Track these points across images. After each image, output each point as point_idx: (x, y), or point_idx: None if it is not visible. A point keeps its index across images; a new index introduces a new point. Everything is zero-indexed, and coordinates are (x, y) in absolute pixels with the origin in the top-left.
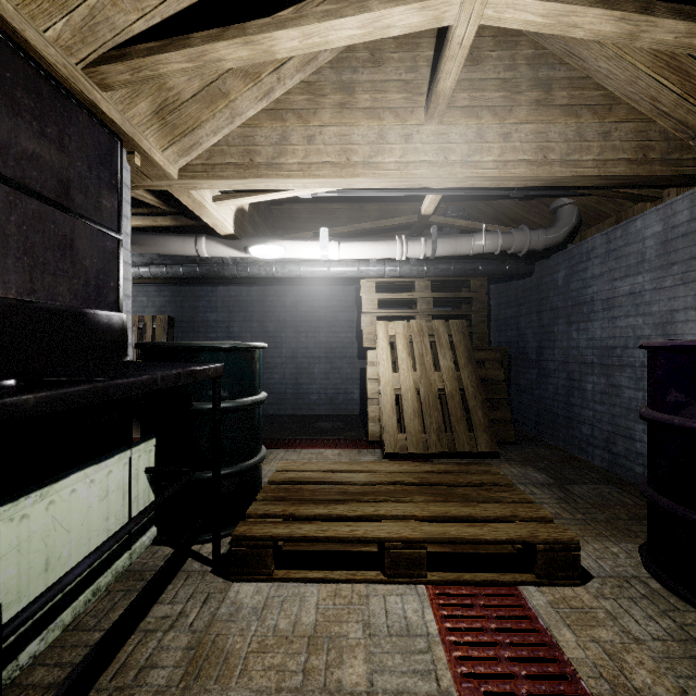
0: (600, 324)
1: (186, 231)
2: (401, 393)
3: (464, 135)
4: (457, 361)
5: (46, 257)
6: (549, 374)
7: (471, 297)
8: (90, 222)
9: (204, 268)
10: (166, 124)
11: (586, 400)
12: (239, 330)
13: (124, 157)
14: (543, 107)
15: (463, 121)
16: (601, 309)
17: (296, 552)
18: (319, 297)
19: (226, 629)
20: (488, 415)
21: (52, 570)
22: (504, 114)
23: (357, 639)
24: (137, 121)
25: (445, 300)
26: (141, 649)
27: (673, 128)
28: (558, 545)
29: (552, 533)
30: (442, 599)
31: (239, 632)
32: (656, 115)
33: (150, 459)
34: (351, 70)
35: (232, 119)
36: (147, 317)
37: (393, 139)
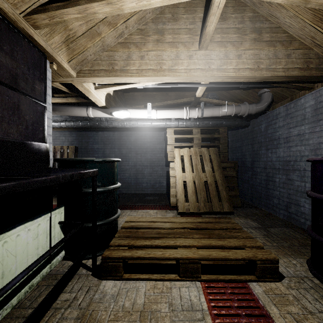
0: (283, 150)
1: (83, 105)
2: (186, 183)
3: (218, 55)
4: (213, 167)
5: (3, 113)
6: (257, 174)
7: (219, 137)
8: (29, 96)
9: (92, 122)
10: (69, 48)
11: (276, 186)
12: (109, 152)
13: (48, 65)
14: (257, 41)
15: (218, 48)
16: (283, 142)
17: (134, 264)
18: (147, 137)
19: (97, 307)
20: (228, 194)
21: (6, 277)
22: (238, 45)
23: (165, 313)
24: (54, 46)
25: (207, 138)
26: (52, 319)
27: (322, 52)
28: (267, 261)
29: (264, 255)
30: (209, 290)
31: (104, 309)
32: (313, 46)
33: (61, 217)
34: (162, 23)
35: (103, 47)
36: (64, 146)
37: (183, 57)
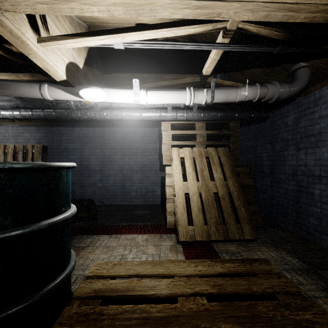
0: None
1: None
2: (189, 196)
3: None
4: (223, 173)
5: None
6: (280, 182)
7: (229, 133)
8: None
9: (58, 112)
10: None
11: (314, 201)
12: (88, 153)
13: None
14: None
15: None
16: None
17: None
18: (136, 134)
19: None
20: (249, 211)
21: None
22: None
23: None
24: None
25: (212, 136)
26: None
27: None
28: None
29: None
30: None
31: None
32: None
33: None
34: None
35: None
36: (28, 145)
37: None
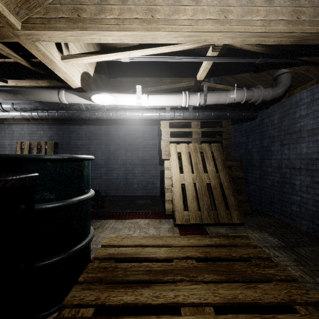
0: (306, 145)
1: None
2: (185, 186)
3: (239, 0)
4: (216, 167)
5: None
6: (268, 174)
7: (222, 131)
8: None
9: (70, 113)
10: None
11: (295, 190)
12: (94, 149)
13: None
14: None
15: None
16: (307, 135)
17: None
18: (138, 132)
19: None
20: (237, 199)
21: None
22: None
23: None
24: None
25: (207, 133)
26: None
27: None
28: None
29: None
30: None
31: None
32: None
33: None
34: None
35: None
36: (42, 142)
37: (186, 2)
